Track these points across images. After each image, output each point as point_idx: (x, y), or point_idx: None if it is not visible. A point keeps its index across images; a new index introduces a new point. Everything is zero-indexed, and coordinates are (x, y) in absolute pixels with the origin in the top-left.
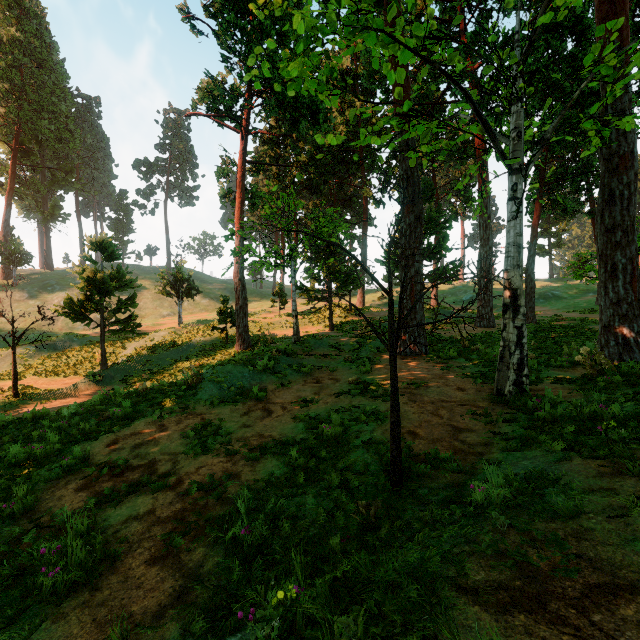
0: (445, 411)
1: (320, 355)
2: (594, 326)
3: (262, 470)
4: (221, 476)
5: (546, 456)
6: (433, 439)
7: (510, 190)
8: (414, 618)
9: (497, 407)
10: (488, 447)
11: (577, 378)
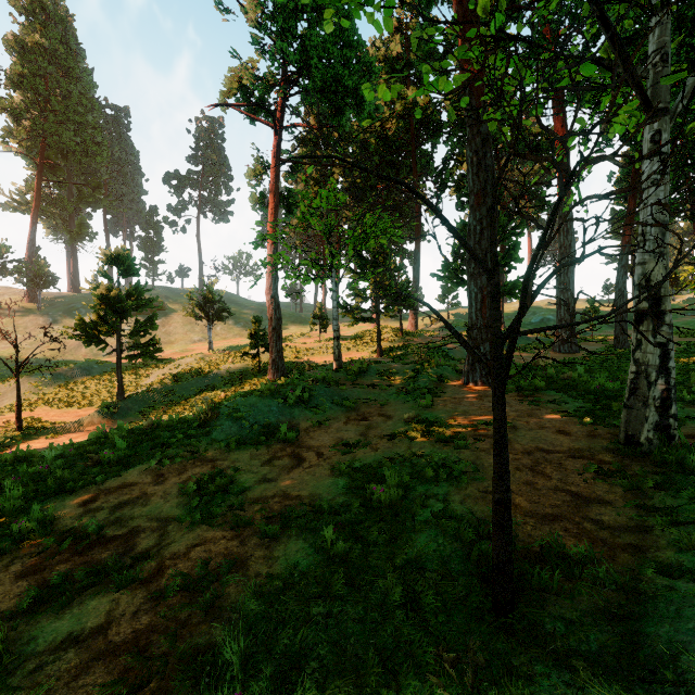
0: (551, 467)
1: (367, 385)
2: None
3: (281, 557)
4: (220, 564)
5: None
6: (546, 516)
7: (649, 142)
8: None
9: (632, 462)
10: (646, 536)
11: None
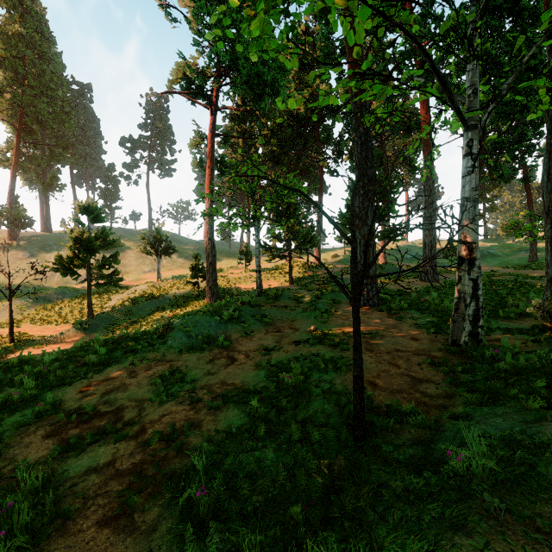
0: (402, 361)
1: (281, 306)
2: (530, 280)
3: (223, 419)
4: (183, 425)
5: (519, 414)
6: (393, 390)
7: (465, 146)
8: None
9: (453, 357)
10: (450, 400)
11: (528, 329)
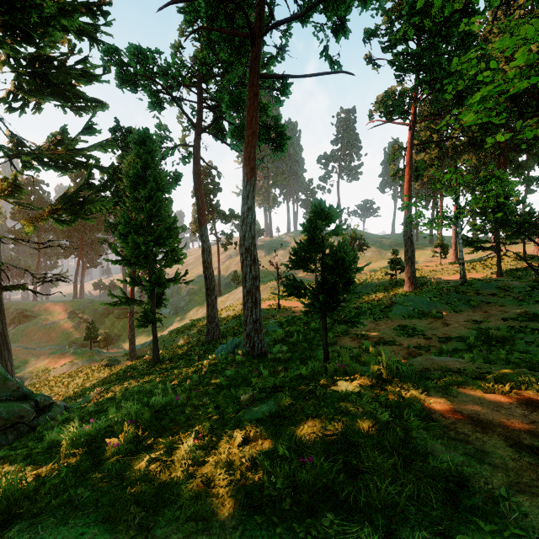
0: None
1: (487, 294)
2: None
3: (450, 346)
4: (424, 345)
5: None
6: None
7: None
8: (537, 362)
9: None
10: None
11: None
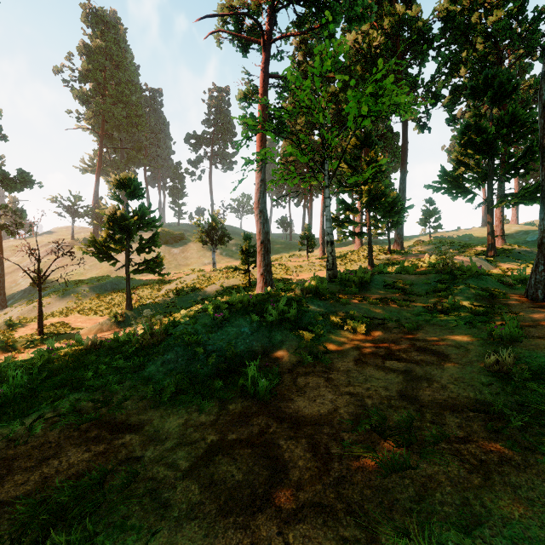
0: None
1: (376, 299)
2: None
3: None
4: None
5: None
6: None
7: None
8: None
9: None
10: None
11: None
